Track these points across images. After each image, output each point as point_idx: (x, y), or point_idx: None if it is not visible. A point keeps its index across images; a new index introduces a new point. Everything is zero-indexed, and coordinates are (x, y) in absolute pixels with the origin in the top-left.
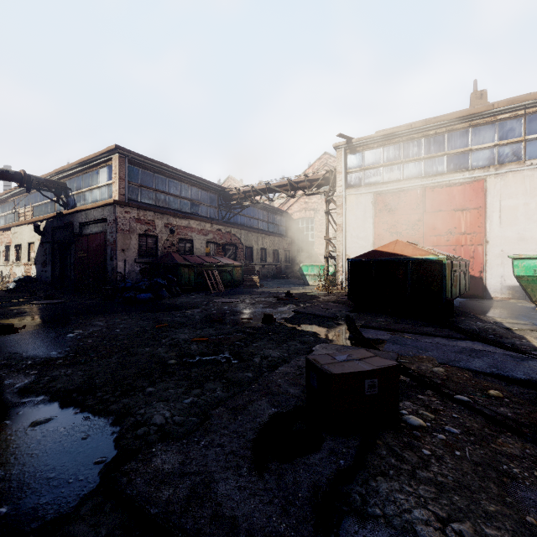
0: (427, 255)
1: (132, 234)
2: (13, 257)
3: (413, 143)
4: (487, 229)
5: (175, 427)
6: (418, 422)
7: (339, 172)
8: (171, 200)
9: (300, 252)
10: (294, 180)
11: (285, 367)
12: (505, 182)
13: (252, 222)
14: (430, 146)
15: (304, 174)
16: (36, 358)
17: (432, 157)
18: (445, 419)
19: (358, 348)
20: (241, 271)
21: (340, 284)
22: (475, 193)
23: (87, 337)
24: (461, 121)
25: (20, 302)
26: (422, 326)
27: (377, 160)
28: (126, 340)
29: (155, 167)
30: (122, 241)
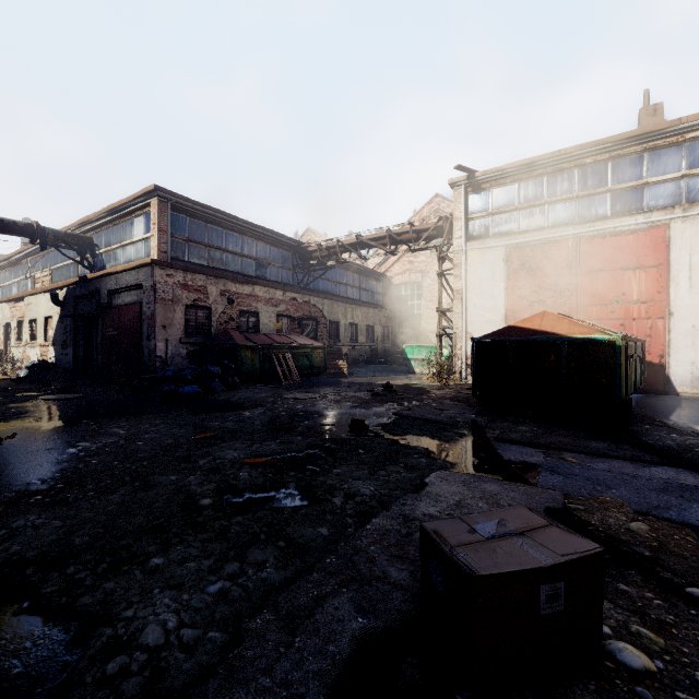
0: (591, 333)
1: (177, 305)
2: (26, 335)
3: (562, 175)
4: (670, 295)
5: (180, 655)
6: (639, 660)
7: (457, 218)
8: (230, 259)
9: (403, 329)
10: (395, 231)
11: (383, 517)
12: (698, 228)
13: (339, 289)
14: (587, 179)
15: (408, 222)
16: (4, 492)
17: (590, 195)
18: (686, 648)
19: (498, 481)
20: (323, 354)
21: (458, 372)
22: (653, 244)
23: (93, 455)
24: (633, 143)
25: (26, 397)
26: (587, 440)
27: (511, 201)
28: (147, 460)
29: (208, 215)
30: (163, 314)
